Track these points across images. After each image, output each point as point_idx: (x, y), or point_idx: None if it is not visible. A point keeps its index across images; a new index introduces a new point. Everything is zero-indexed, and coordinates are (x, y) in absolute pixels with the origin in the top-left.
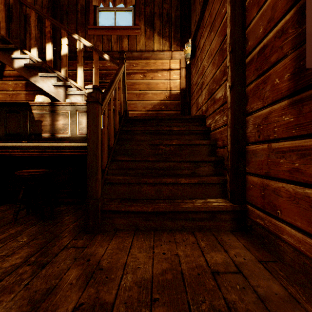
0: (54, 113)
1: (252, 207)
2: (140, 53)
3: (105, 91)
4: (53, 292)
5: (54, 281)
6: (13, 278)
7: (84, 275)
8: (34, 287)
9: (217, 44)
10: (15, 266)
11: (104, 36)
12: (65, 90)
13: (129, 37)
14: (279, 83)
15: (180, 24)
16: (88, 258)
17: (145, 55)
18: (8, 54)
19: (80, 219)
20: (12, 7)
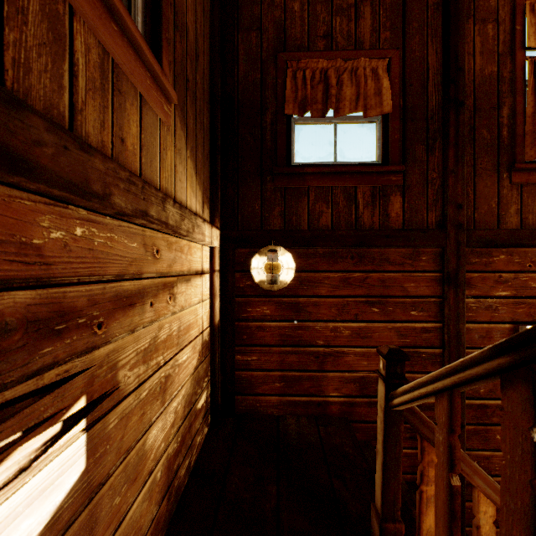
0: None
1: (471, 527)
2: (180, 211)
3: None
4: None
5: None
6: None
7: None
8: None
9: (395, 339)
10: None
11: None
12: None
13: (143, 108)
14: (499, 438)
15: (210, 152)
16: None
17: (186, 224)
18: None
19: None
20: None
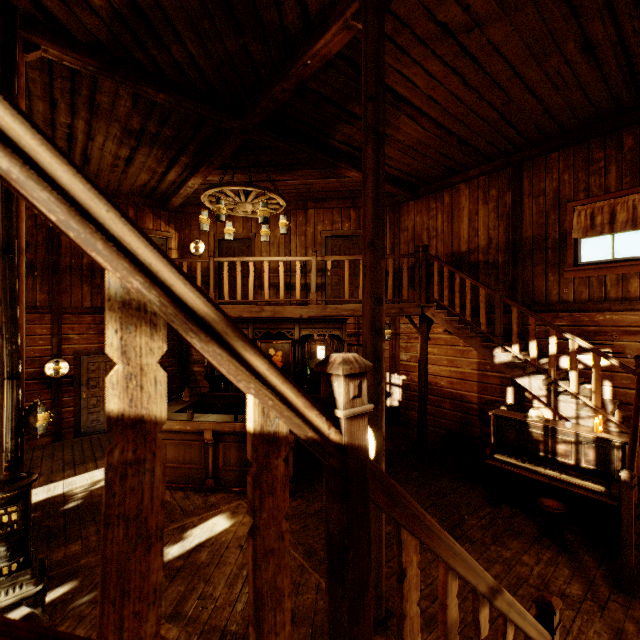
0: (554, 437)
1: None
2: None
3: (630, 453)
4: (623, 632)
5: (618, 624)
6: (588, 606)
7: (639, 632)
8: (607, 621)
9: None
10: (580, 596)
11: (591, 277)
12: (553, 393)
13: None
14: None
15: None
16: (636, 620)
17: None
18: (488, 349)
19: (602, 567)
20: (462, 256)
